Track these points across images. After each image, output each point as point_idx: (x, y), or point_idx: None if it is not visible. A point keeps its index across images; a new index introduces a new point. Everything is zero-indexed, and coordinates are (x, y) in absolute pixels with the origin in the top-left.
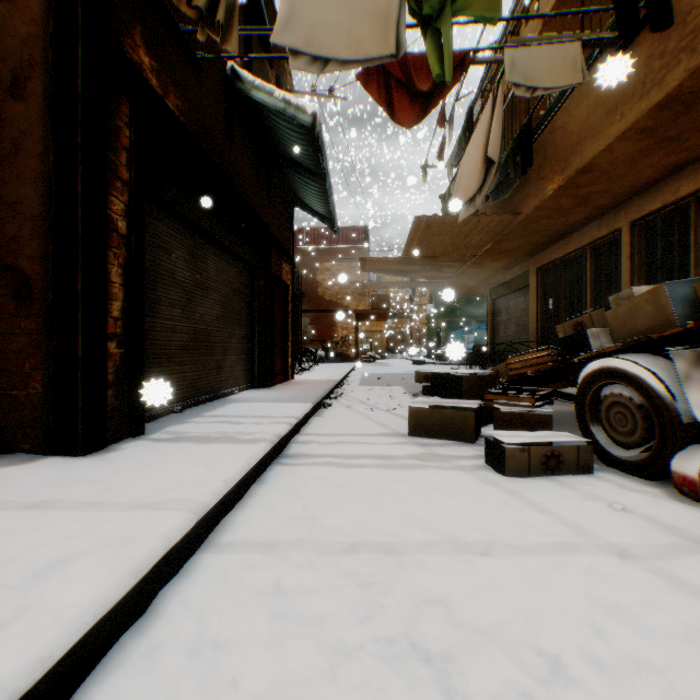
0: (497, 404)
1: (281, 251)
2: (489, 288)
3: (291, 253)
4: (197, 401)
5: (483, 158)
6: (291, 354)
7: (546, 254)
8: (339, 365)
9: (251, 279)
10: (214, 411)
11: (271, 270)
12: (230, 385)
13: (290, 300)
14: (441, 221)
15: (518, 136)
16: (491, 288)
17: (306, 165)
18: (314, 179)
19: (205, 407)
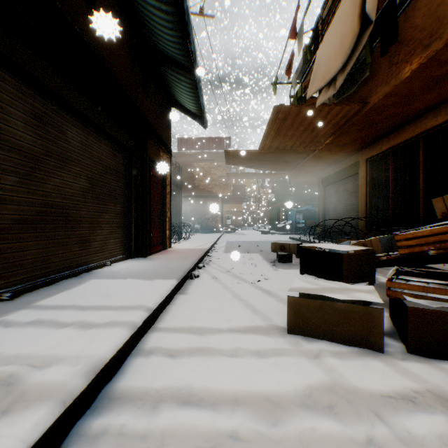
0: (405, 295)
1: (158, 140)
2: (321, 178)
3: (169, 145)
4: (49, 281)
5: (358, 19)
6: (169, 228)
7: (375, 146)
8: (210, 235)
9: (128, 161)
10: (57, 296)
11: (148, 155)
12: (101, 258)
13: (168, 183)
14: (296, 112)
15: (377, 19)
16: (323, 177)
17: (177, 58)
18: (185, 75)
19: (53, 288)
